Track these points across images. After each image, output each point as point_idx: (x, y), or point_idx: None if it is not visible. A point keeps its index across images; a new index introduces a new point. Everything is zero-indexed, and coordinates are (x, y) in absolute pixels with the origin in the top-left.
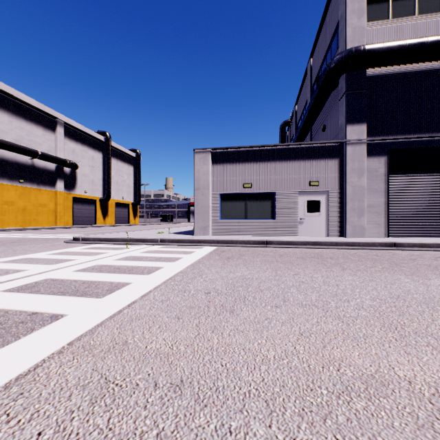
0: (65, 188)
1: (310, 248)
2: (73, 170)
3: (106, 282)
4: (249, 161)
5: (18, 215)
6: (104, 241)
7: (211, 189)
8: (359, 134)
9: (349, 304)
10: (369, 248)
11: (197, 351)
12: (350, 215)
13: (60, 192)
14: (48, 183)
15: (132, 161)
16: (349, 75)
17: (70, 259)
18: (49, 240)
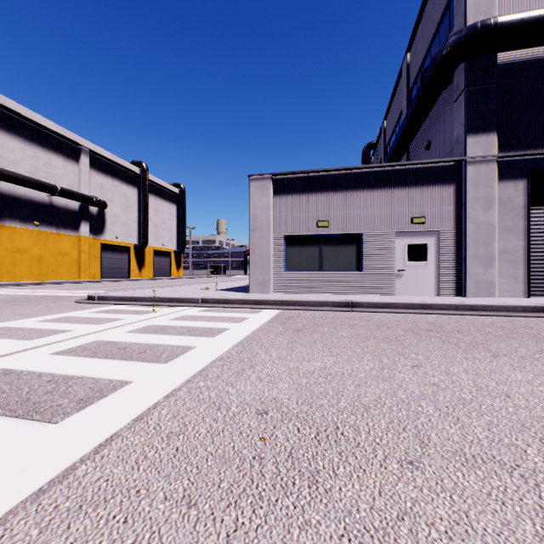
0: (91, 232)
1: (417, 313)
2: (102, 210)
3: (88, 380)
4: (326, 190)
5: (32, 266)
6: (127, 301)
7: (272, 229)
8: (486, 148)
9: None
10: (509, 314)
11: None
12: (472, 265)
13: (85, 237)
14: (70, 226)
15: (174, 198)
16: (471, 64)
17: (63, 330)
18: (58, 298)
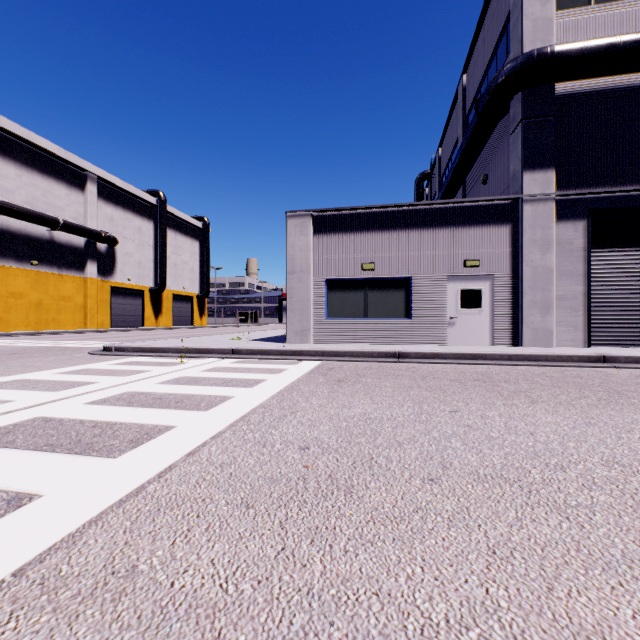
0: (99, 273)
1: (468, 364)
2: (111, 247)
3: (132, 426)
4: (371, 229)
5: (29, 313)
6: (149, 352)
7: (312, 272)
8: (544, 186)
9: (567, 475)
10: (563, 364)
11: (278, 599)
12: (529, 312)
13: (92, 279)
14: (74, 266)
15: (197, 233)
16: (527, 95)
17: (88, 382)
18: (68, 350)
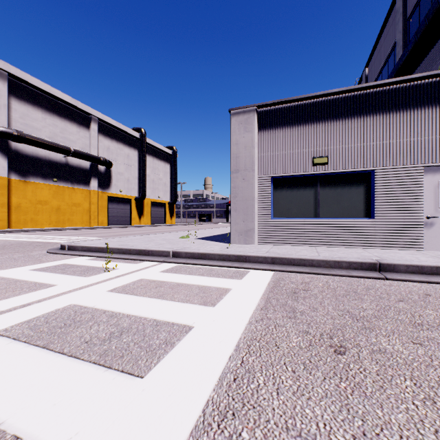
0: (100, 186)
1: None
2: (108, 169)
3: None
4: (323, 119)
5: (51, 215)
6: (95, 252)
7: (257, 170)
8: None
9: None
10: None
11: None
12: None
13: (94, 191)
14: (82, 181)
15: (168, 158)
16: None
17: None
18: (40, 246)
